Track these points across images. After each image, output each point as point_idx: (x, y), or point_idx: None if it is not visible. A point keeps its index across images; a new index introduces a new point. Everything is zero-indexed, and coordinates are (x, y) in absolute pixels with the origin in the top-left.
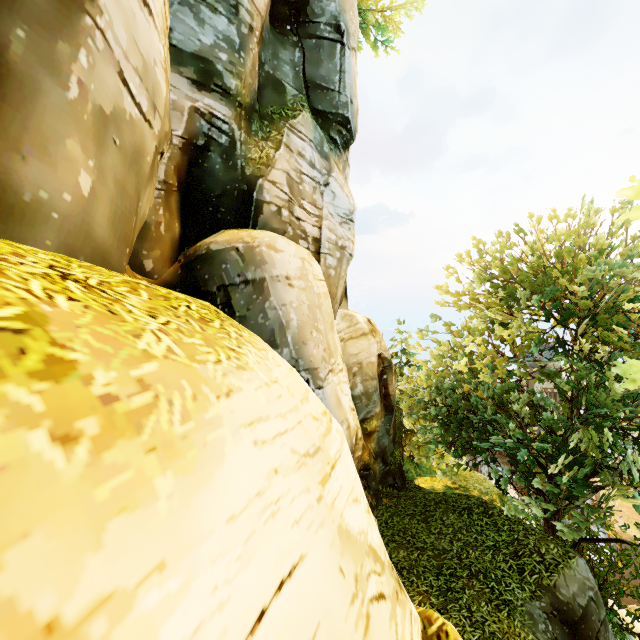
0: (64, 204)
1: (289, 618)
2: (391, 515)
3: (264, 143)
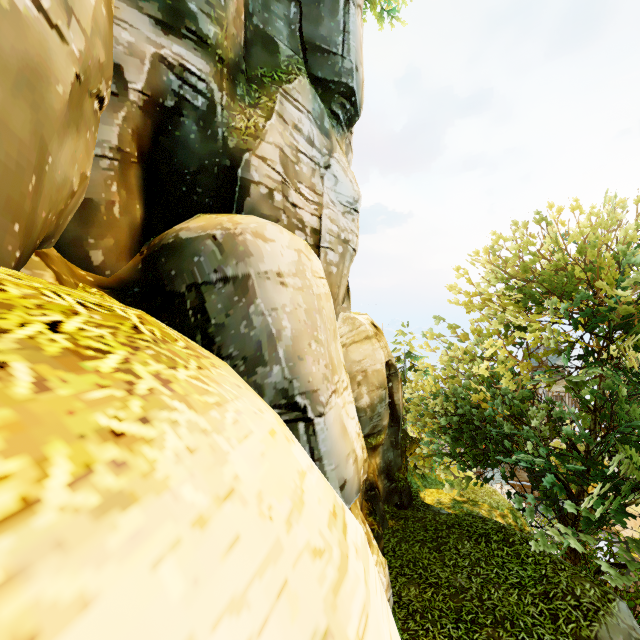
0: None
1: None
2: (399, 541)
3: (252, 110)
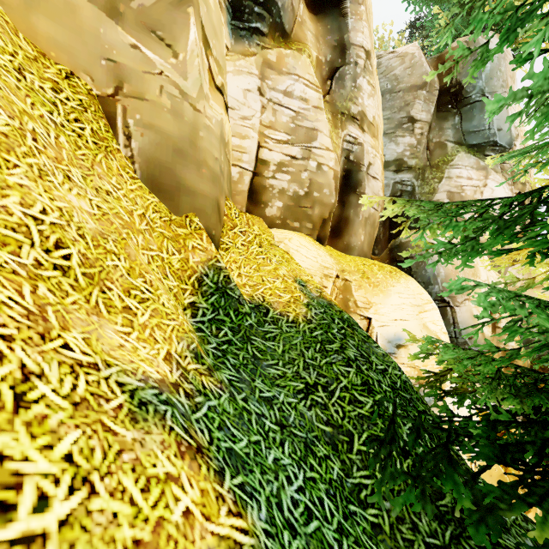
0: (358, 245)
1: (402, 324)
2: None
3: (432, 181)
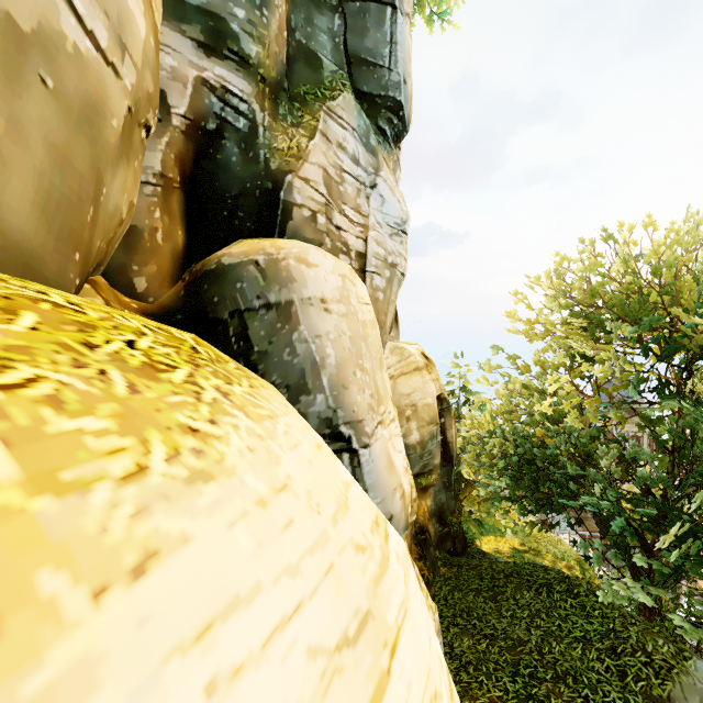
0: None
1: None
2: (451, 589)
3: (294, 130)
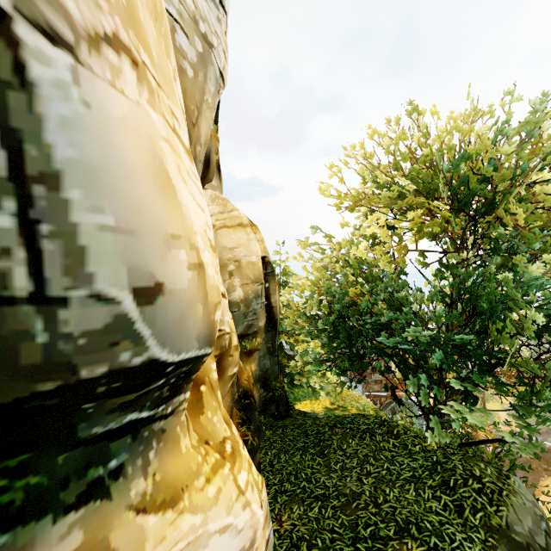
0: None
1: None
2: (277, 453)
3: None
